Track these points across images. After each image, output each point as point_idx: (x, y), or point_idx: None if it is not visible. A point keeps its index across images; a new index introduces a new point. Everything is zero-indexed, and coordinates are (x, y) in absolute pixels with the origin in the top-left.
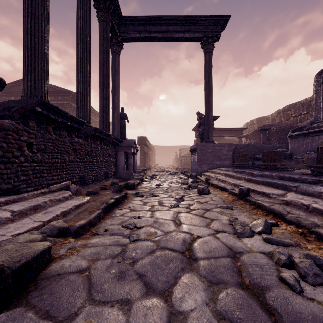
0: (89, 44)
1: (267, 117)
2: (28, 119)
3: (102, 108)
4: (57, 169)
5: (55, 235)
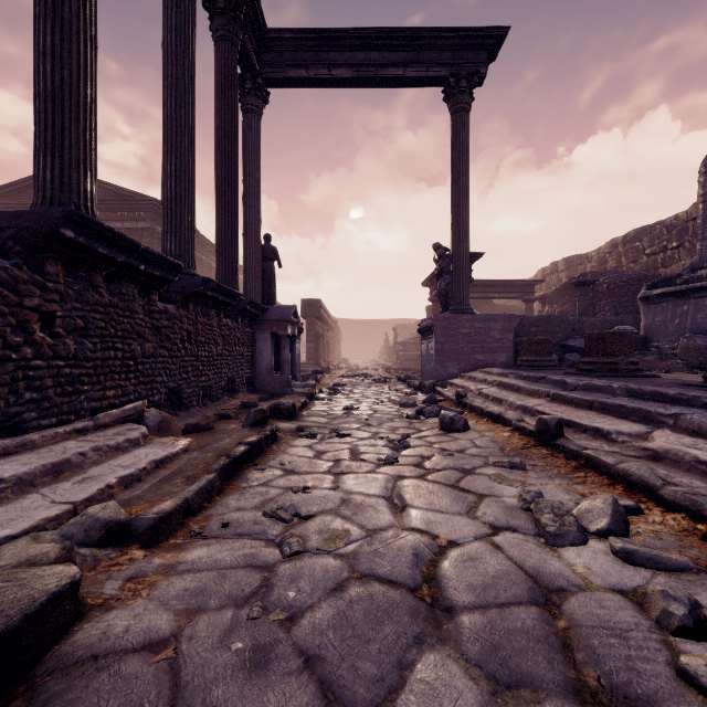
0: (192, 88)
1: (588, 256)
2: (42, 256)
3: (221, 234)
4: (114, 375)
5: (96, 543)
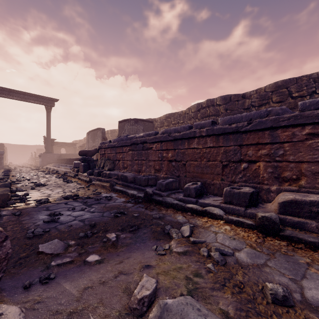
0: None
1: None
2: None
3: None
4: None
5: None
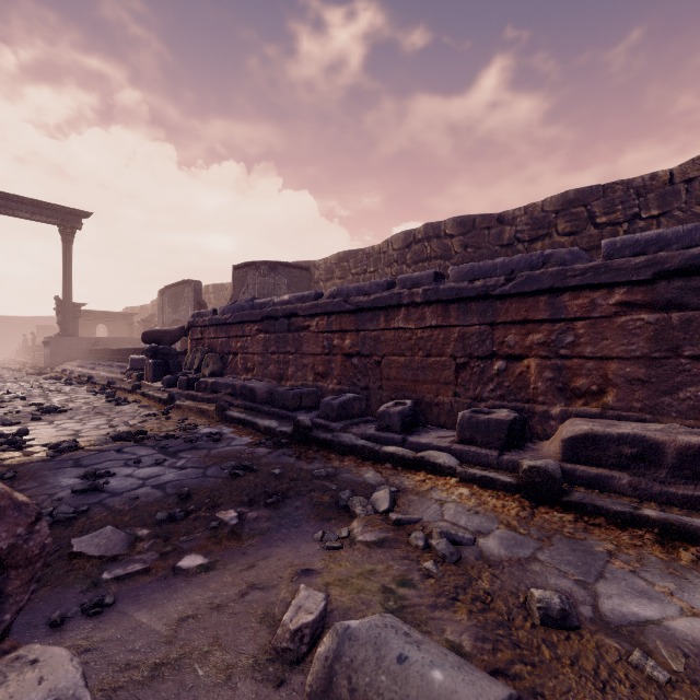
0: None
1: None
2: None
3: None
4: None
5: None
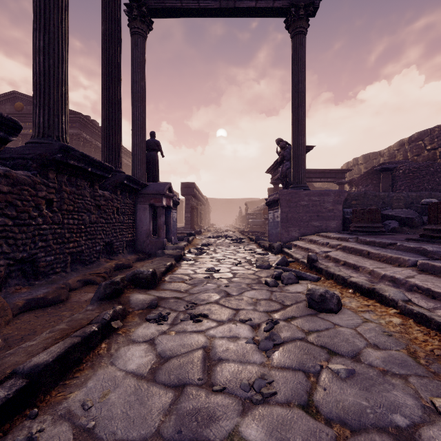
0: None
1: (381, 152)
2: None
3: (106, 122)
4: None
5: None
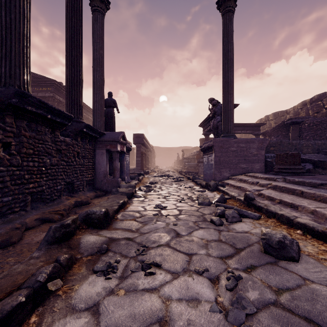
0: None
1: (287, 111)
2: None
3: (69, 79)
4: None
5: None
